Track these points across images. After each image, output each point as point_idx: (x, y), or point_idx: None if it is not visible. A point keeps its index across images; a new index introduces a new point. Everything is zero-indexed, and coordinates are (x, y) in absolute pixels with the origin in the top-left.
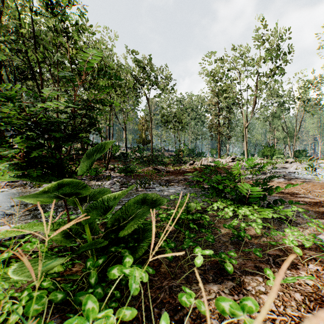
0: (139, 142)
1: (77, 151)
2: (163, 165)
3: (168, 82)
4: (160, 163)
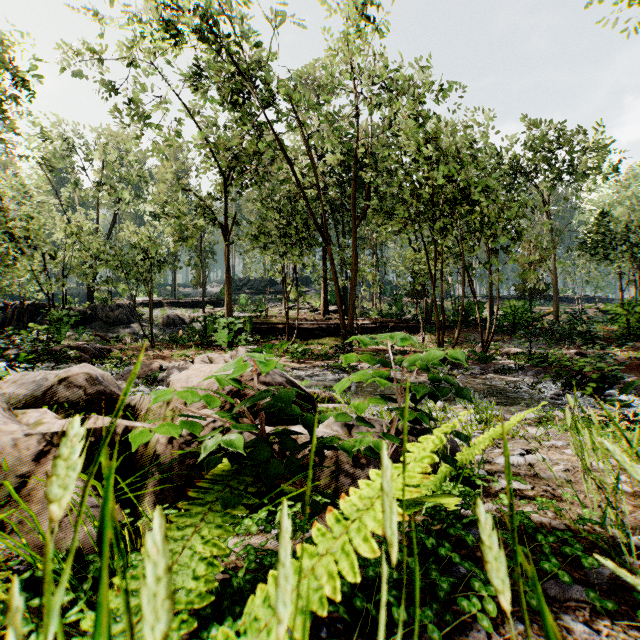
0: (522, 289)
1: (415, 315)
2: (591, 343)
3: (600, 160)
4: (583, 339)
